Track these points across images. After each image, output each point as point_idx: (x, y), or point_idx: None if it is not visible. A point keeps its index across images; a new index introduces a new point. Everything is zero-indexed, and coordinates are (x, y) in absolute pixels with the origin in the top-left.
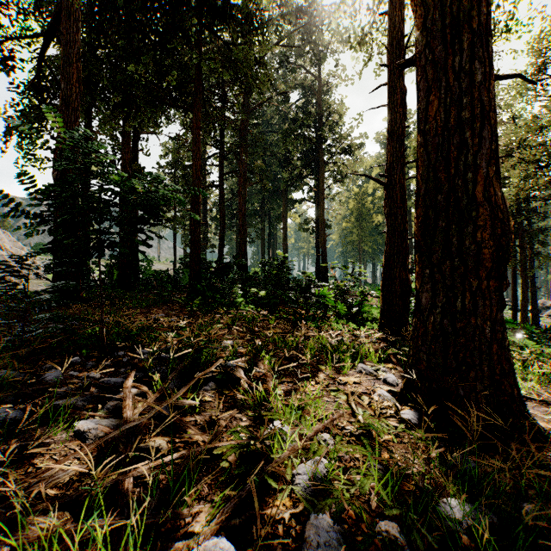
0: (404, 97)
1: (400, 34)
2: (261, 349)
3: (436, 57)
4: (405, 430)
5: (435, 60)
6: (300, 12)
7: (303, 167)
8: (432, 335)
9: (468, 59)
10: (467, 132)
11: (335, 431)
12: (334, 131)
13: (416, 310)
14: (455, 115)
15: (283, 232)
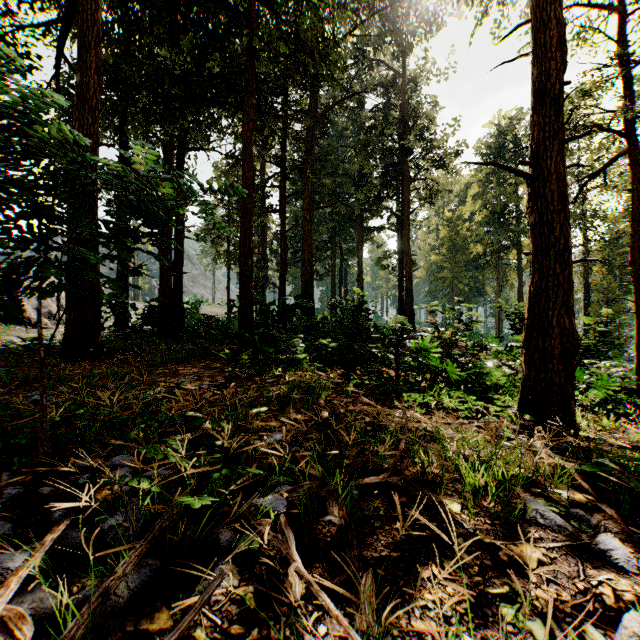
0: (563, 33)
1: None
2: (332, 460)
3: None
4: None
5: None
6: None
7: (383, 186)
8: None
9: None
10: None
11: None
12: (422, 139)
13: None
14: None
15: (358, 267)
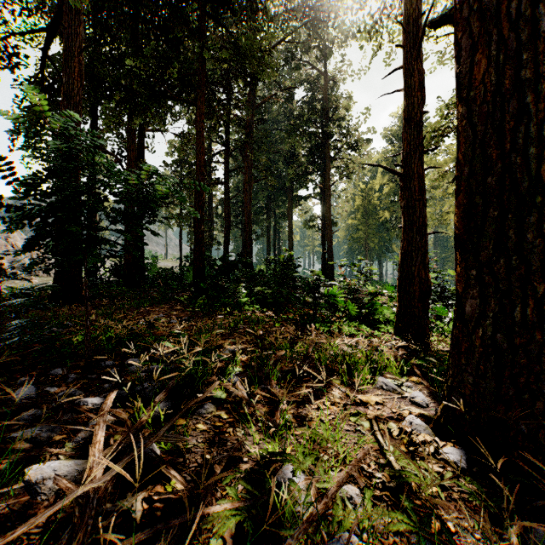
0: (423, 79)
1: (419, 10)
2: (266, 358)
3: (484, 5)
4: (454, 481)
5: (483, 9)
6: (306, 5)
7: (309, 163)
8: (481, 352)
9: (529, 3)
10: (529, 95)
11: (363, 483)
12: (340, 126)
13: (457, 320)
14: (510, 75)
15: (289, 229)
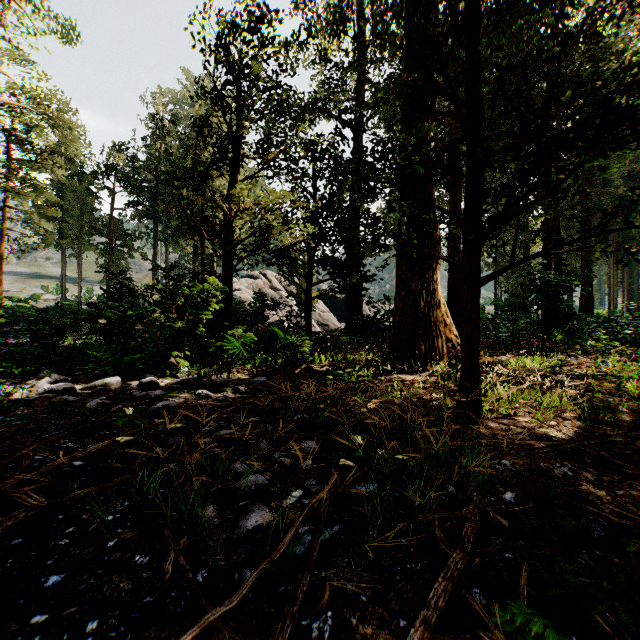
0: None
1: None
2: (634, 356)
3: None
4: None
5: None
6: None
7: None
8: None
9: None
10: None
11: None
12: None
13: None
14: None
15: None
